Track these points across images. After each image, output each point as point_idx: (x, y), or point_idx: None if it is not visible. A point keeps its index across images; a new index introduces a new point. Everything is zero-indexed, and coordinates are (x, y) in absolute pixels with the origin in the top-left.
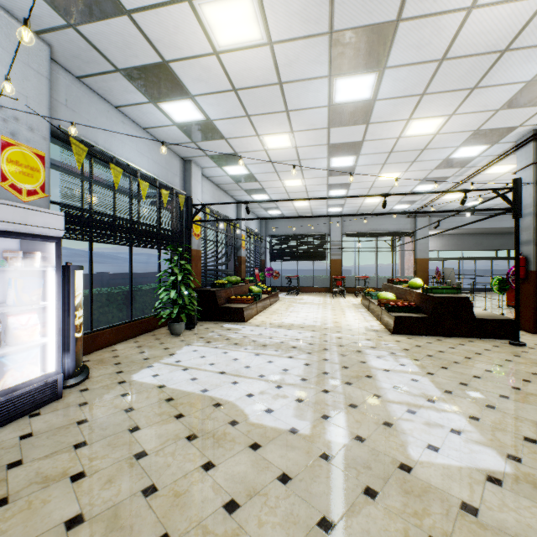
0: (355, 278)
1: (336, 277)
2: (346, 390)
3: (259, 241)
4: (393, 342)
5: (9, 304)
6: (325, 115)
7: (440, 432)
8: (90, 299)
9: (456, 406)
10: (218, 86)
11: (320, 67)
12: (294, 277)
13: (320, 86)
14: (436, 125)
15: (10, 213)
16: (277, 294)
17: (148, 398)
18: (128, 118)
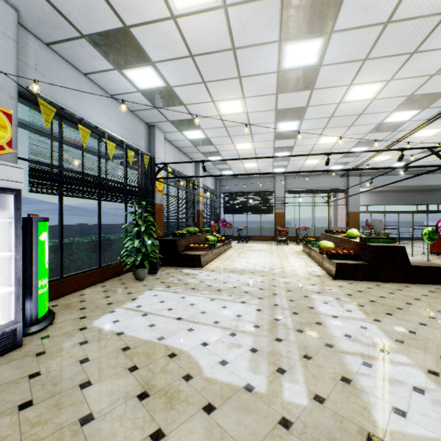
0: (296, 229)
1: (280, 227)
2: (298, 339)
3: (215, 197)
4: (336, 287)
5: None
6: (274, 81)
7: (403, 391)
8: (60, 248)
9: (411, 358)
10: (176, 52)
11: (271, 32)
12: (245, 227)
13: (271, 52)
14: (374, 90)
15: None
16: (230, 243)
17: (105, 346)
18: (97, 85)
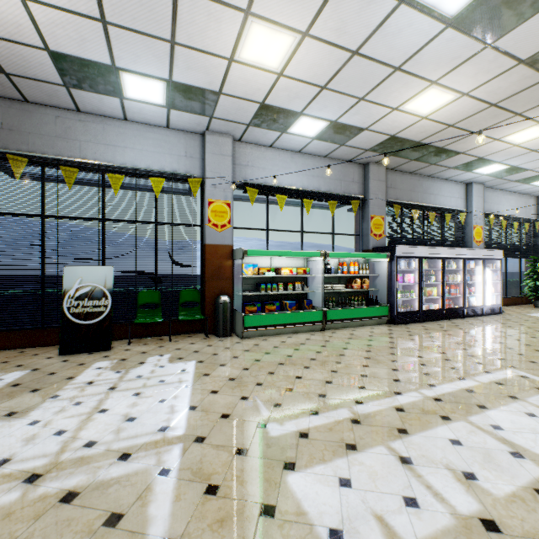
0: None
1: None
2: None
3: None
4: None
5: (488, 280)
6: None
7: None
8: None
9: None
10: None
11: None
12: None
13: None
14: None
15: (492, 253)
16: None
17: None
18: (505, 191)
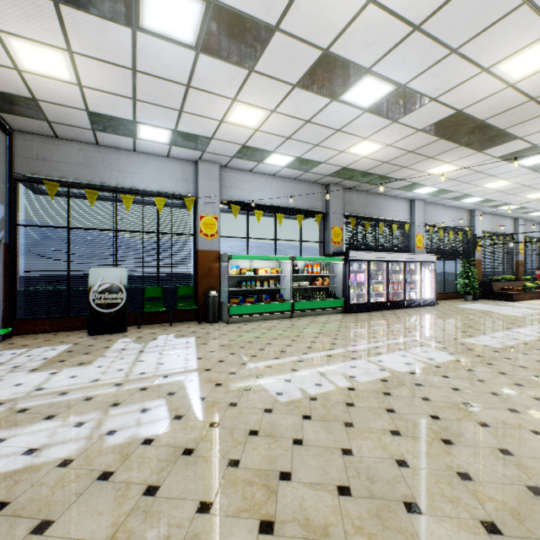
0: None
1: None
2: None
3: None
4: None
5: (425, 278)
6: None
7: None
8: None
9: None
10: (491, 193)
11: None
12: None
13: None
14: None
15: (427, 257)
16: None
17: (463, 308)
18: (443, 206)
